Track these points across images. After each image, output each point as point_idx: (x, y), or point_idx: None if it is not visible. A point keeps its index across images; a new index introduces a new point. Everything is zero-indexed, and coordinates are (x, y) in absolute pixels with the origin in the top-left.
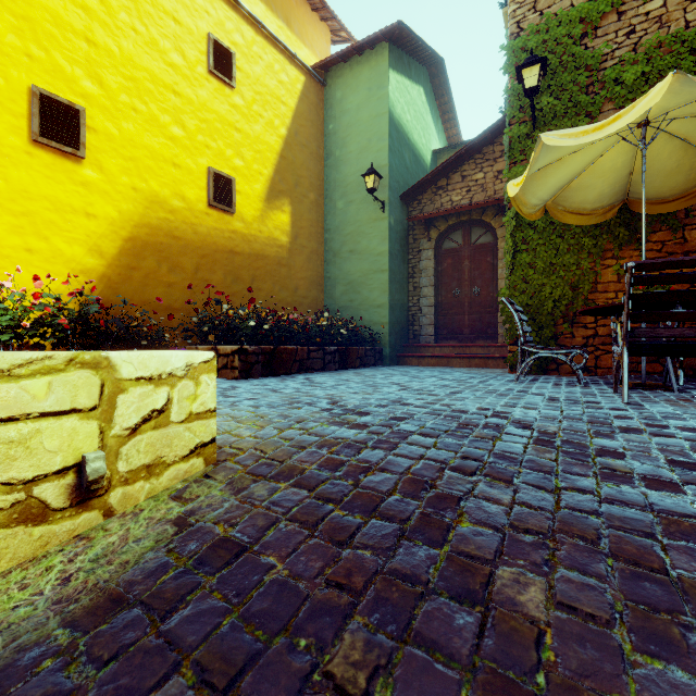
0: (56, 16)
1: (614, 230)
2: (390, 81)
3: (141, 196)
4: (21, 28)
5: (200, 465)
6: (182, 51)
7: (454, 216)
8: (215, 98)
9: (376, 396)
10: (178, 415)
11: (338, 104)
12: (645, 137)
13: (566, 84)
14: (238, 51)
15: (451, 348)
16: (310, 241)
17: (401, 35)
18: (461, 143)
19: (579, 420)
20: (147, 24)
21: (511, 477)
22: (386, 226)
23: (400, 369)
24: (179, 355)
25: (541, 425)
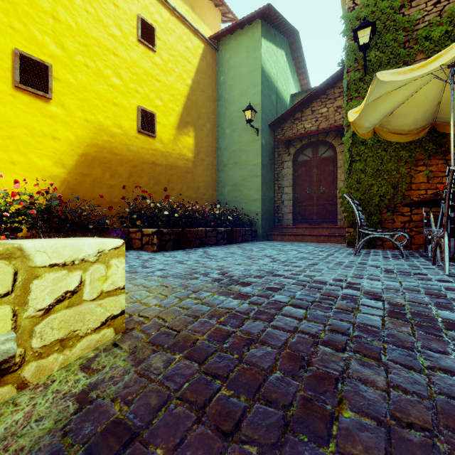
0: (31, 1)
1: (425, 145)
2: (262, 46)
3: (91, 125)
4: (7, 9)
5: (111, 334)
6: (119, 26)
7: (306, 138)
8: (143, 58)
9: (254, 267)
10: (90, 294)
11: (227, 63)
12: (454, 74)
13: (388, 41)
14: (158, 27)
15: (304, 229)
16: (207, 156)
17: (270, 14)
18: (310, 88)
19: (417, 291)
20: (95, 7)
21: (379, 354)
22: (259, 145)
23: (269, 243)
24: (92, 243)
25: (388, 297)
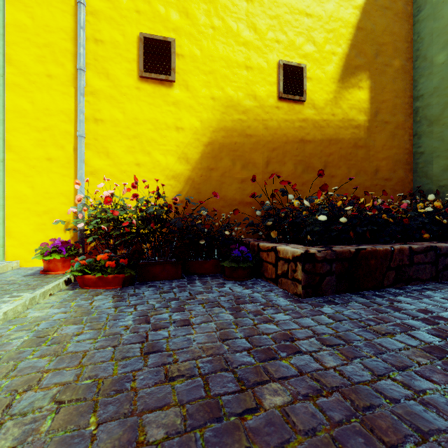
0: None
1: None
2: None
3: (218, 103)
4: None
5: None
6: None
7: None
8: None
9: None
10: None
11: None
12: None
13: None
14: None
15: None
16: (394, 115)
17: None
18: None
19: None
20: None
21: None
22: None
23: None
24: None
25: None
